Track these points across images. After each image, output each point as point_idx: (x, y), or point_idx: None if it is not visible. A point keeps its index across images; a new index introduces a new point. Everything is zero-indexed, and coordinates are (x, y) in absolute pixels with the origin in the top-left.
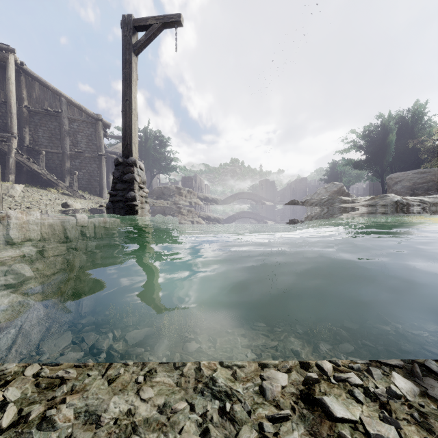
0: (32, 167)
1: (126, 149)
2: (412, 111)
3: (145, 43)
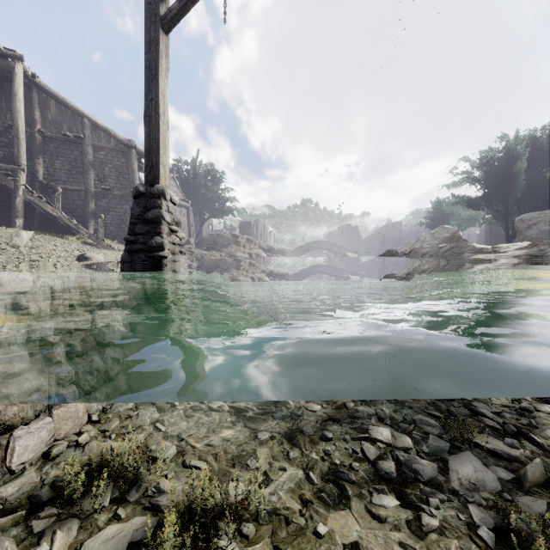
0: (45, 208)
1: (151, 173)
2: (549, 129)
3: (179, 13)
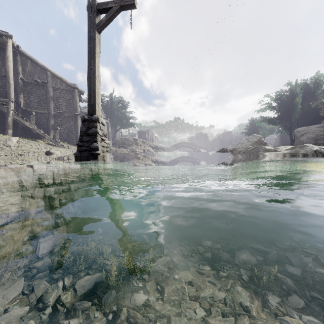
0: (25, 124)
1: (91, 108)
2: (314, 79)
3: (106, 23)
